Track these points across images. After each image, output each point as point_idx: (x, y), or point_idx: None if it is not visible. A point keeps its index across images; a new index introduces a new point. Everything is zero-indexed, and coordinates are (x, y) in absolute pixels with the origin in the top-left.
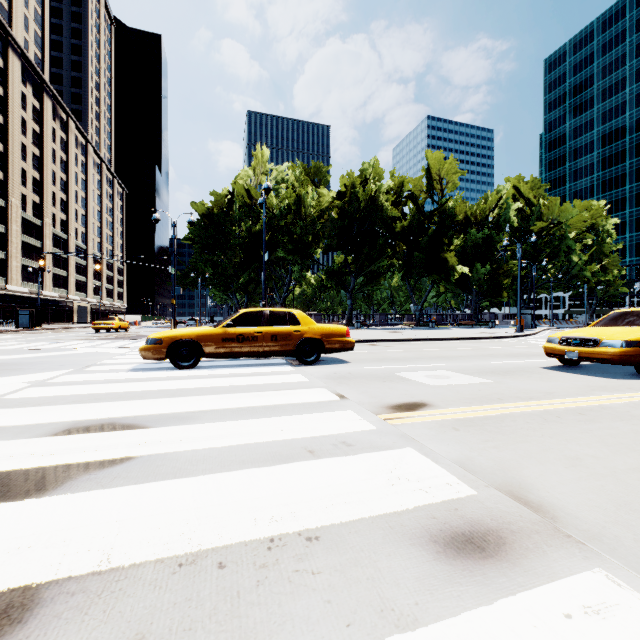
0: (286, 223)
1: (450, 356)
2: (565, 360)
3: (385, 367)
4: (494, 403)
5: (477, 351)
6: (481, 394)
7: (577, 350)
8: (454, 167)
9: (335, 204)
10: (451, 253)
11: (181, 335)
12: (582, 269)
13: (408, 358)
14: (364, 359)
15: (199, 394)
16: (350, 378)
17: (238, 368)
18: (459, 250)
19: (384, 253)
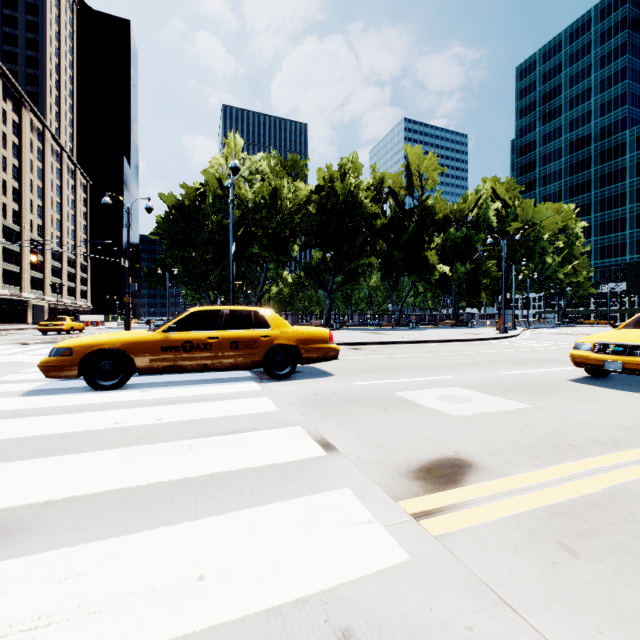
0: (261, 217)
1: (450, 364)
2: (594, 370)
3: (379, 382)
4: (573, 457)
5: (476, 356)
6: (536, 434)
7: (621, 360)
8: (435, 164)
9: (313, 199)
10: (432, 251)
11: (101, 343)
12: (555, 270)
13: (403, 367)
14: (350, 369)
15: (92, 446)
16: (337, 403)
17: (184, 387)
18: (439, 249)
19: (364, 251)
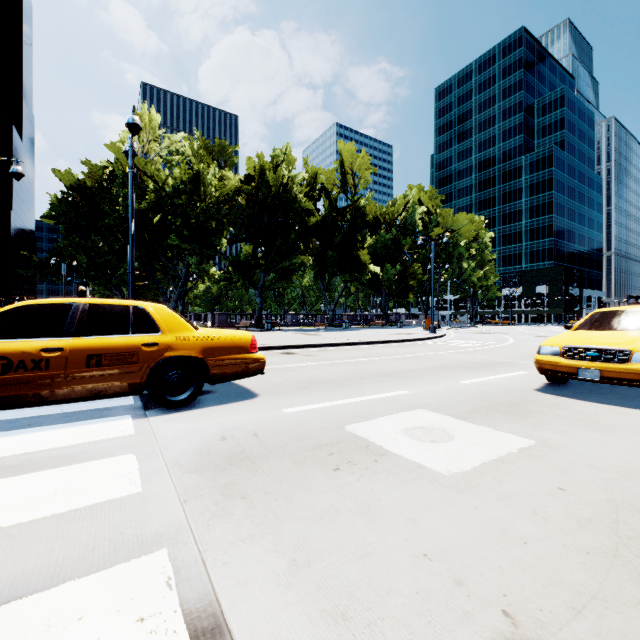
0: (182, 204)
1: (398, 371)
2: (557, 377)
3: (320, 406)
4: None
5: (421, 360)
6: (597, 517)
7: (598, 367)
8: (367, 164)
9: (242, 189)
10: (365, 251)
11: None
12: (470, 275)
13: (346, 379)
14: (281, 385)
15: None
16: (256, 460)
17: None
18: (370, 250)
19: (297, 248)
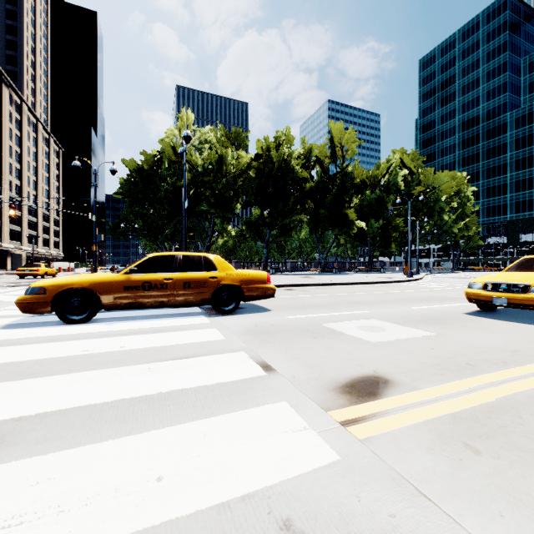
0: (209, 180)
1: (367, 301)
2: (484, 305)
3: (309, 316)
4: (471, 374)
5: (388, 295)
6: (440, 356)
7: (506, 296)
8: (354, 137)
9: (253, 165)
10: (352, 210)
11: (71, 283)
12: (451, 226)
13: (328, 304)
14: (285, 306)
15: (62, 370)
16: (274, 333)
17: (143, 321)
18: (357, 208)
19: (295, 209)
